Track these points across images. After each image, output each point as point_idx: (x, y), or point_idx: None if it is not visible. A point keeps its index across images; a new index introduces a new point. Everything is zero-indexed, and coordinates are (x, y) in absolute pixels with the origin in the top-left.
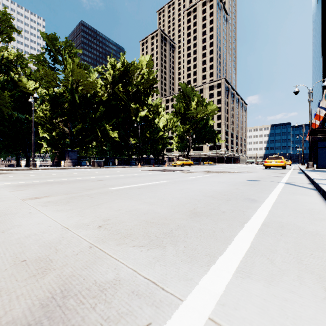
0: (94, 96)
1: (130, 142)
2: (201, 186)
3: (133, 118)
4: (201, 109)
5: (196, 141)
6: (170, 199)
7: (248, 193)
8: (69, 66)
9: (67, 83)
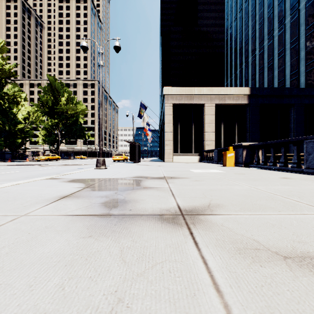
0: None
1: None
2: (43, 172)
3: None
4: (71, 107)
5: (67, 136)
6: (18, 176)
7: (63, 172)
8: None
9: None
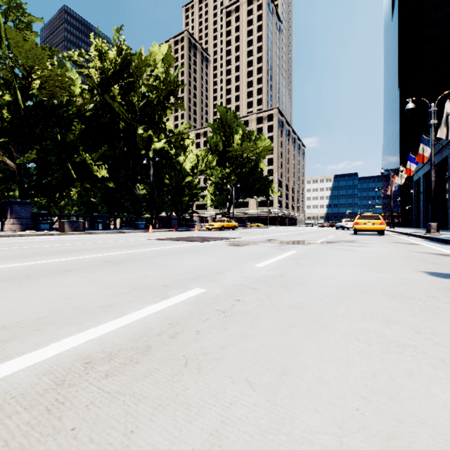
0: (68, 107)
1: (137, 192)
2: (412, 367)
3: (143, 152)
4: (248, 146)
5: (241, 193)
6: None
7: None
8: (3, 34)
9: (4, 72)
